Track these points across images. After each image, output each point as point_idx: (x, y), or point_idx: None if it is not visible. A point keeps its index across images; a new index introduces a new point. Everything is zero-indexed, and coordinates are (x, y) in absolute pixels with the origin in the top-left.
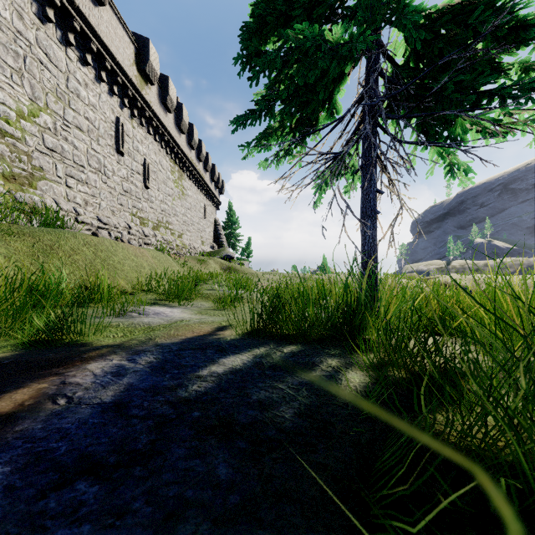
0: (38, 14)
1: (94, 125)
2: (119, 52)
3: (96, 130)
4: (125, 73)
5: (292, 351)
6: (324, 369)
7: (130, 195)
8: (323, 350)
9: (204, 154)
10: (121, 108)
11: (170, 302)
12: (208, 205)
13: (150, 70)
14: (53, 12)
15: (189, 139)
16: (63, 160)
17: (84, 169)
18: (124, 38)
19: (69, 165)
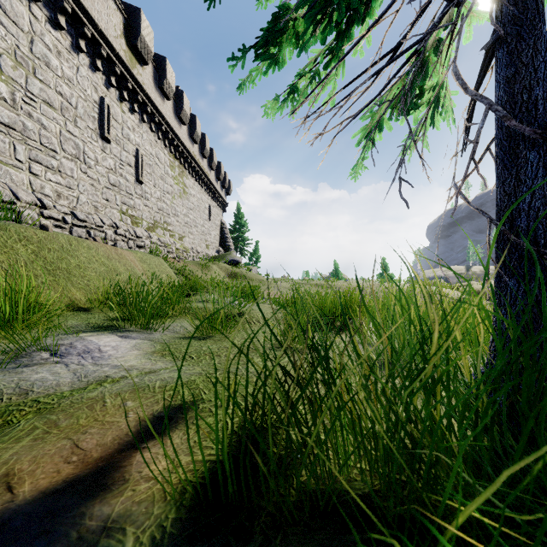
0: None
1: (69, 103)
2: (103, 19)
3: (73, 109)
4: (111, 46)
5: None
6: None
7: (119, 189)
8: None
9: (208, 149)
10: (107, 87)
11: (136, 323)
12: (214, 206)
13: (142, 46)
14: None
15: (191, 131)
16: (26, 140)
17: (55, 154)
18: (109, 3)
19: (34, 148)
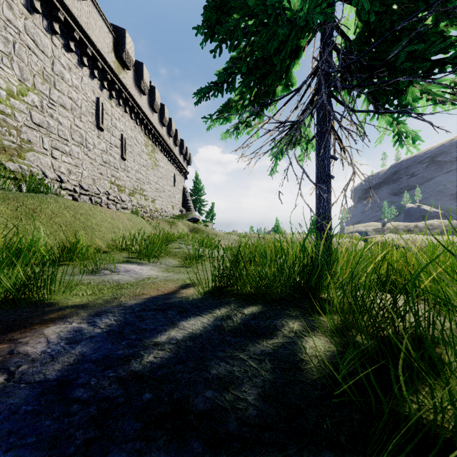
0: (26, 5)
1: (76, 104)
2: (99, 40)
3: (79, 109)
4: (105, 59)
5: (253, 312)
6: (286, 334)
7: (109, 165)
8: (283, 311)
9: (174, 130)
10: (101, 89)
11: (141, 259)
12: (177, 174)
13: (126, 57)
14: (40, 4)
15: (161, 117)
16: (49, 134)
17: (67, 142)
18: (103, 28)
19: (55, 139)
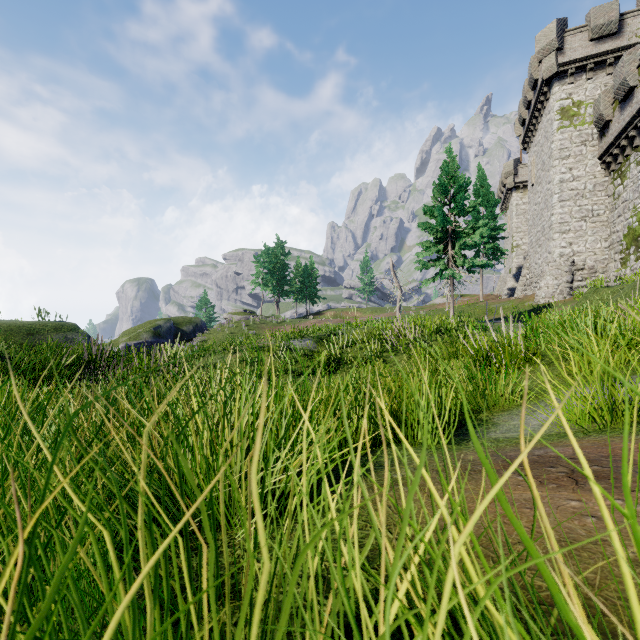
0: None
1: None
2: None
3: None
4: None
5: None
6: None
7: None
8: None
9: None
10: None
11: None
12: None
13: None
14: None
15: None
16: None
17: None
18: None
19: None
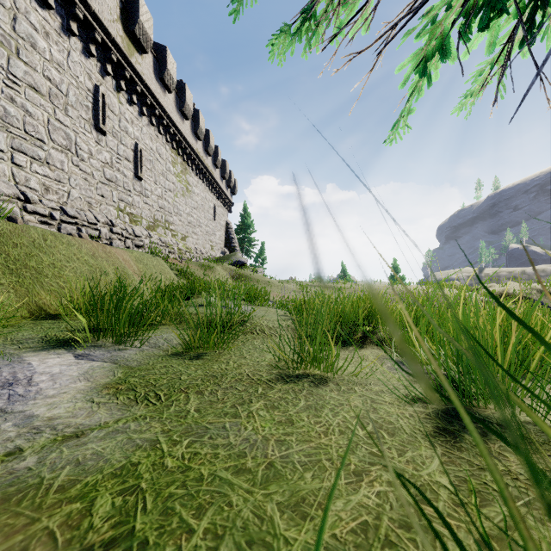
0: None
1: (59, 89)
2: (97, 0)
3: (63, 97)
4: (106, 30)
5: None
6: None
7: (116, 185)
8: None
9: (213, 146)
10: (102, 75)
11: (109, 334)
12: (218, 205)
13: (140, 32)
14: None
15: (194, 127)
16: (8, 127)
17: (42, 144)
18: None
19: (18, 136)
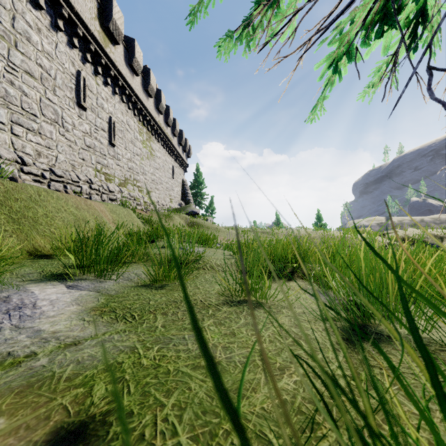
0: None
1: (49, 74)
2: (79, 2)
3: (52, 80)
4: (86, 26)
5: None
6: None
7: (94, 150)
8: None
9: (171, 119)
10: (83, 62)
11: (92, 270)
12: (176, 166)
13: (113, 28)
14: None
15: (157, 103)
16: (8, 105)
17: (35, 118)
18: None
19: (16, 112)
